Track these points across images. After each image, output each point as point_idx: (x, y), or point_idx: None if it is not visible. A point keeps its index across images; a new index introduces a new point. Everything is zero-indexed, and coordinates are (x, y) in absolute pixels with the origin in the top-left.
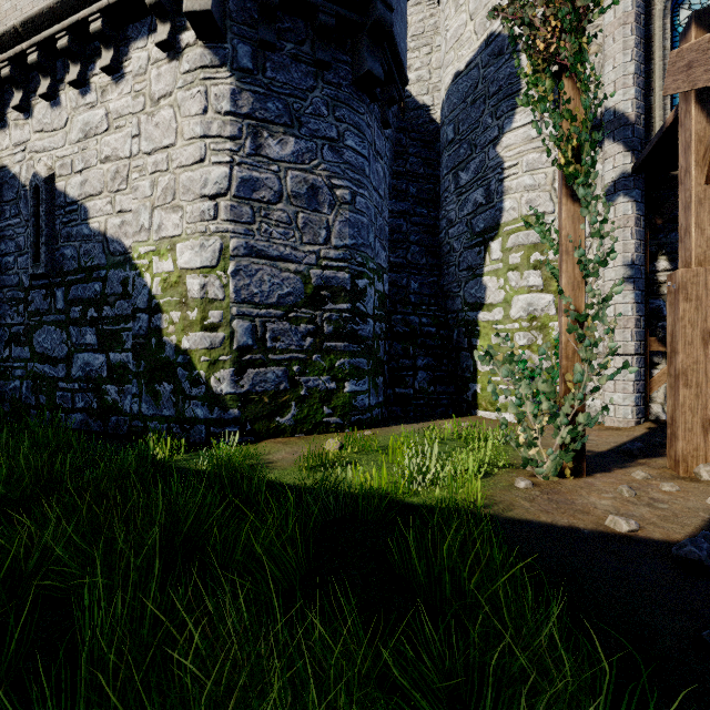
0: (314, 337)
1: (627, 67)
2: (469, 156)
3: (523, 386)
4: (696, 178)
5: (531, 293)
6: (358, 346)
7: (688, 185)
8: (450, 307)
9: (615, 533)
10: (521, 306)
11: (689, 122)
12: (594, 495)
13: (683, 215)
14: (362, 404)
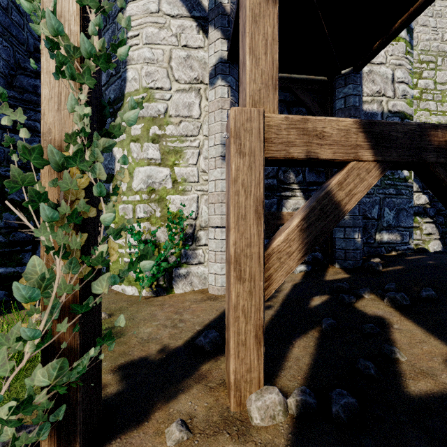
0: None
1: None
2: (105, 28)
3: None
4: None
5: (151, 165)
6: None
7: (244, 0)
8: None
9: None
10: (142, 178)
11: None
12: None
13: (242, 47)
14: None
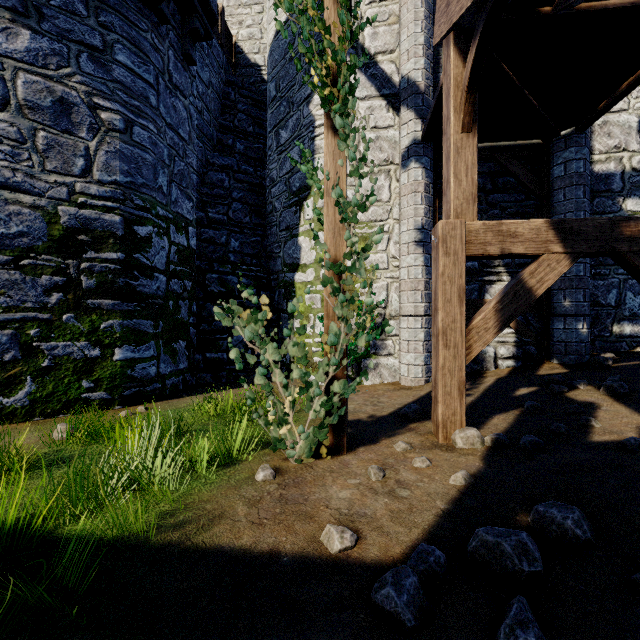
0: (65, 292)
1: (418, 37)
2: (288, 114)
3: (270, 351)
4: (454, 124)
5: None
6: (138, 305)
7: (449, 134)
8: (273, 268)
9: (323, 556)
10: None
11: (449, 67)
12: (338, 482)
13: (446, 167)
14: (143, 373)
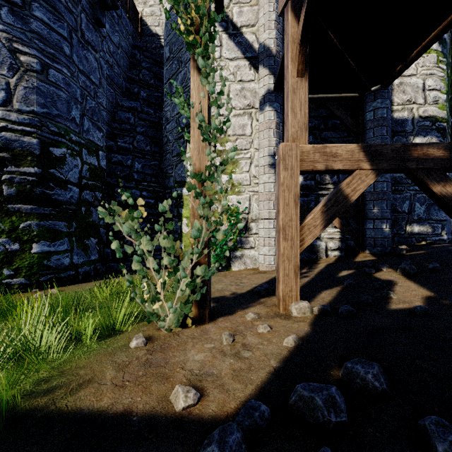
0: None
1: (271, 14)
2: (178, 70)
3: (144, 242)
4: (291, 71)
5: None
6: (53, 210)
7: (288, 78)
8: (167, 185)
9: (168, 414)
10: None
11: (288, 27)
12: (197, 347)
13: (286, 104)
14: (58, 263)
